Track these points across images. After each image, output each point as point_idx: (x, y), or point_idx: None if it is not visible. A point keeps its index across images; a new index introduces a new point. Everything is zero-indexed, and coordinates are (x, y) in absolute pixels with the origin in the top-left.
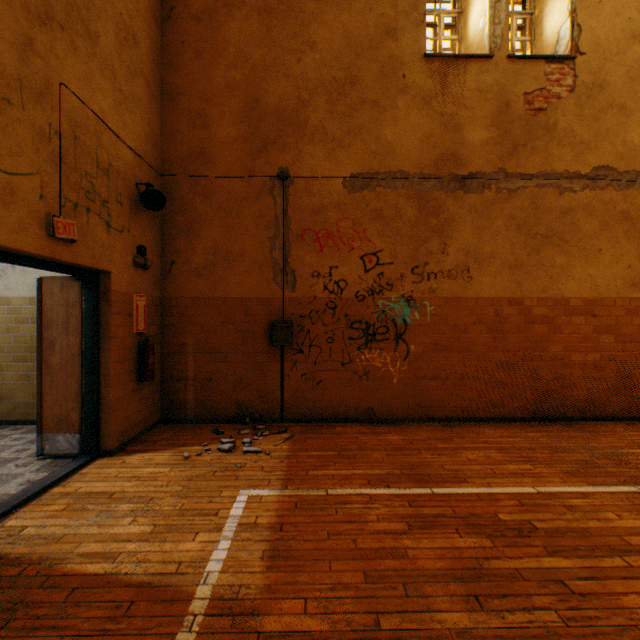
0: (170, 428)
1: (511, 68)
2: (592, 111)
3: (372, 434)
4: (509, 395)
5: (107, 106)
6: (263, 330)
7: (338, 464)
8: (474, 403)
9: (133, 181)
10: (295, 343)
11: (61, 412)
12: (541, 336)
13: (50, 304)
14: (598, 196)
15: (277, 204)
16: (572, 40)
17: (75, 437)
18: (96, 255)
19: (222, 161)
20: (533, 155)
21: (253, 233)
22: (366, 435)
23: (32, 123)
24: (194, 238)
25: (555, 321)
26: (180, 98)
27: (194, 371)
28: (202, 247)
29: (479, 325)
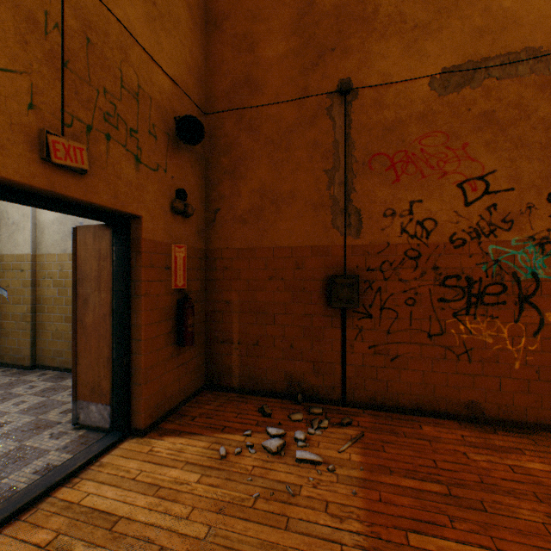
0: (213, 397)
1: None
2: None
3: (489, 450)
4: None
5: (135, 16)
6: (318, 287)
7: (458, 524)
8: None
9: (171, 114)
10: (360, 304)
11: (94, 378)
12: None
13: (84, 256)
14: None
15: (336, 127)
16: None
17: (106, 409)
18: (119, 194)
19: (269, 86)
20: None
21: (306, 167)
22: (479, 451)
23: (14, 2)
24: (239, 180)
25: None
26: (224, 24)
27: (239, 333)
28: (247, 190)
29: None
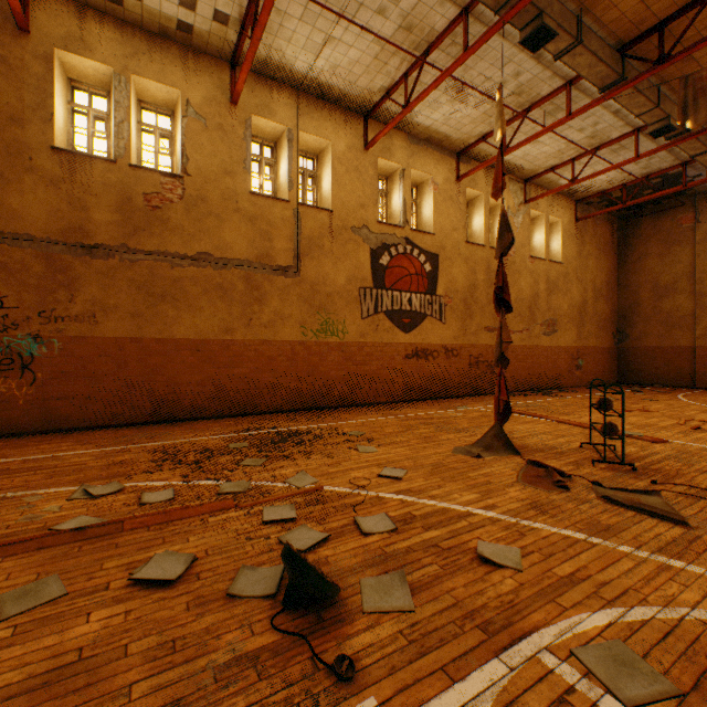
0: None
1: (134, 173)
2: (198, 215)
3: None
4: (132, 407)
5: None
6: None
7: None
8: (101, 415)
9: None
10: None
11: None
12: (159, 365)
13: None
14: (202, 272)
15: None
16: (183, 165)
17: None
18: None
19: None
20: (152, 238)
21: None
22: None
23: None
24: None
25: (170, 354)
26: None
27: None
28: None
29: (106, 357)
